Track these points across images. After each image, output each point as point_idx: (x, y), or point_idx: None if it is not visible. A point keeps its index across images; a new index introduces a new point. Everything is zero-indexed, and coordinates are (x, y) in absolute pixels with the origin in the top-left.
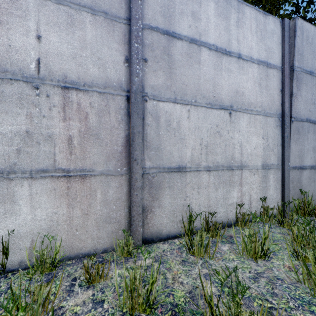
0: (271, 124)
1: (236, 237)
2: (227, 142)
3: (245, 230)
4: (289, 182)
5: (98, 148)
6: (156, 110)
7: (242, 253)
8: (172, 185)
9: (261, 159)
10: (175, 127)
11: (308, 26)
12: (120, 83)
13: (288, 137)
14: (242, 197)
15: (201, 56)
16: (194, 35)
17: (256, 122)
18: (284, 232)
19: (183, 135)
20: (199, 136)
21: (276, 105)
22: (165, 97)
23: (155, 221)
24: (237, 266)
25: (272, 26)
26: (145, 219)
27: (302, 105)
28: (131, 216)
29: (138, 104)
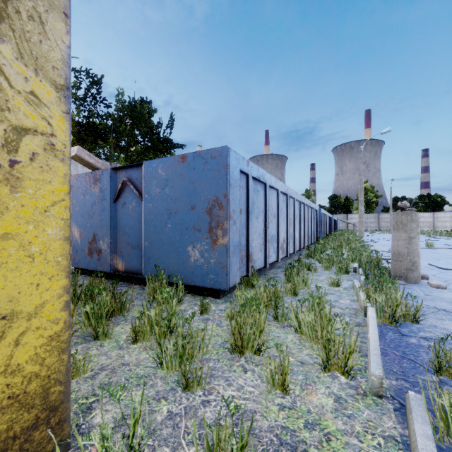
0: None
1: None
2: None
3: None
4: None
5: None
6: None
7: None
8: None
9: None
10: None
11: None
12: None
13: None
14: None
15: None
16: None
17: None
18: None
19: None
20: None
21: None
22: None
23: None
24: None
25: None
26: None
27: None
28: None
29: None
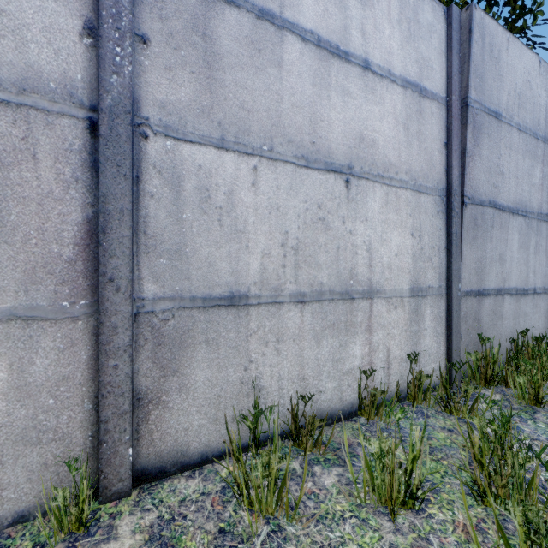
0: (428, 208)
1: (356, 446)
2: (342, 242)
3: (371, 442)
4: (460, 321)
5: (1, 249)
6: (173, 162)
7: (365, 496)
8: (213, 337)
9: (409, 277)
10: (221, 204)
11: (493, 26)
12: (69, 86)
13: (457, 234)
14: (372, 354)
15: (283, 50)
16: (267, 3)
17: (400, 203)
18: (452, 425)
19: (243, 222)
20: (280, 226)
21: (437, 172)
22: (197, 133)
23: (171, 426)
24: (350, 539)
25: (430, 17)
26: (144, 424)
27: (482, 175)
28: (99, 420)
29: (121, 142)
